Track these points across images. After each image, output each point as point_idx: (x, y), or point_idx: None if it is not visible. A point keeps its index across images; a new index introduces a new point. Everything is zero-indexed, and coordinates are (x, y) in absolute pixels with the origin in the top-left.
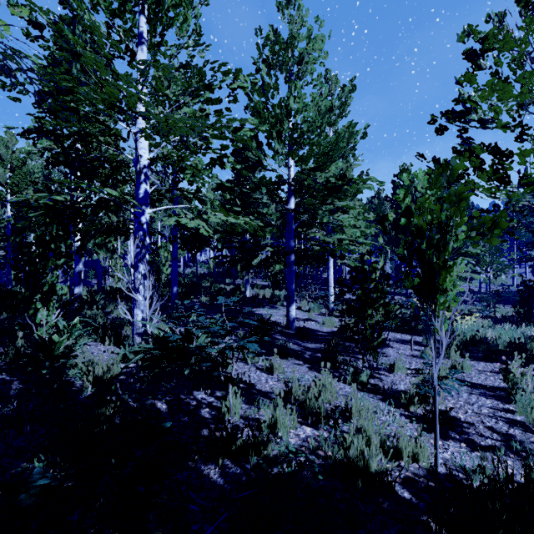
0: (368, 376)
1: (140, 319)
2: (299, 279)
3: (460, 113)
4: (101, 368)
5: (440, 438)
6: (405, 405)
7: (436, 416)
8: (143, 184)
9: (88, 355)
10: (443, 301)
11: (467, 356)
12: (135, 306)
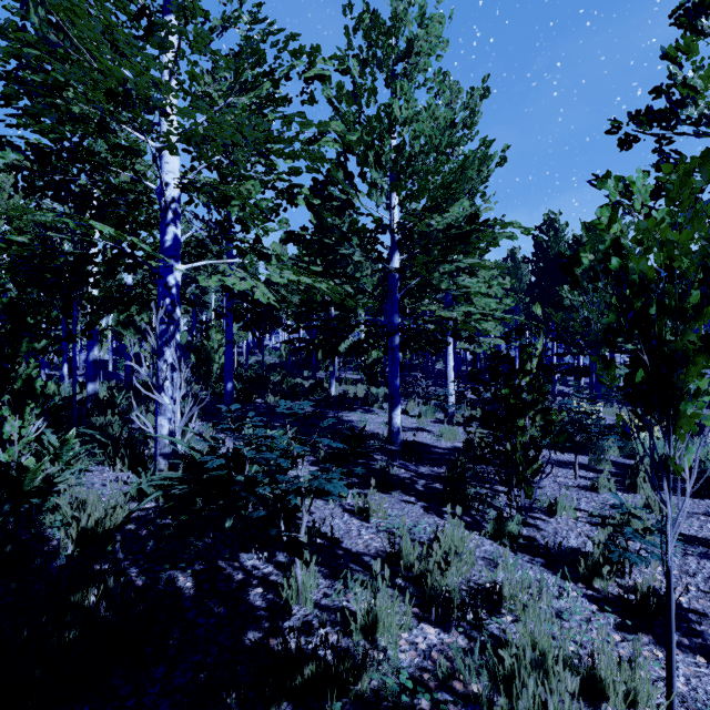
0: (519, 525)
1: (166, 433)
2: (404, 371)
3: (660, 113)
4: (95, 513)
5: (656, 644)
6: (586, 578)
7: (672, 625)
8: (170, 227)
9: (77, 492)
10: (690, 413)
11: (662, 488)
12: (159, 413)
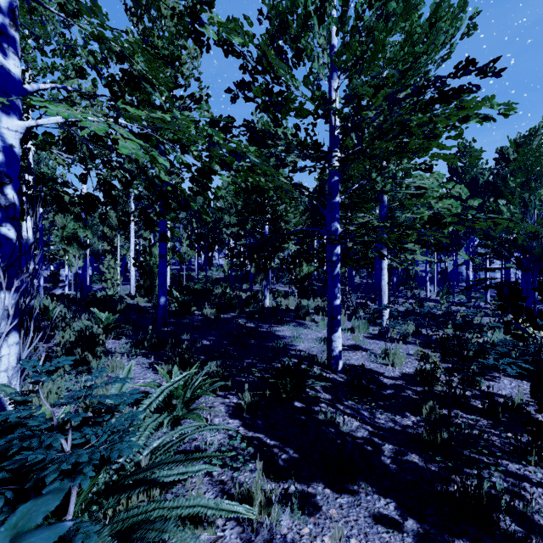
0: None
1: None
2: None
3: None
4: None
5: None
6: None
7: None
8: None
9: None
10: None
11: None
12: None
